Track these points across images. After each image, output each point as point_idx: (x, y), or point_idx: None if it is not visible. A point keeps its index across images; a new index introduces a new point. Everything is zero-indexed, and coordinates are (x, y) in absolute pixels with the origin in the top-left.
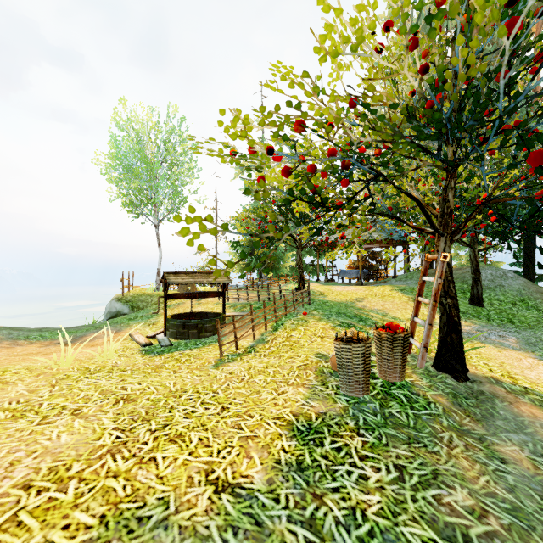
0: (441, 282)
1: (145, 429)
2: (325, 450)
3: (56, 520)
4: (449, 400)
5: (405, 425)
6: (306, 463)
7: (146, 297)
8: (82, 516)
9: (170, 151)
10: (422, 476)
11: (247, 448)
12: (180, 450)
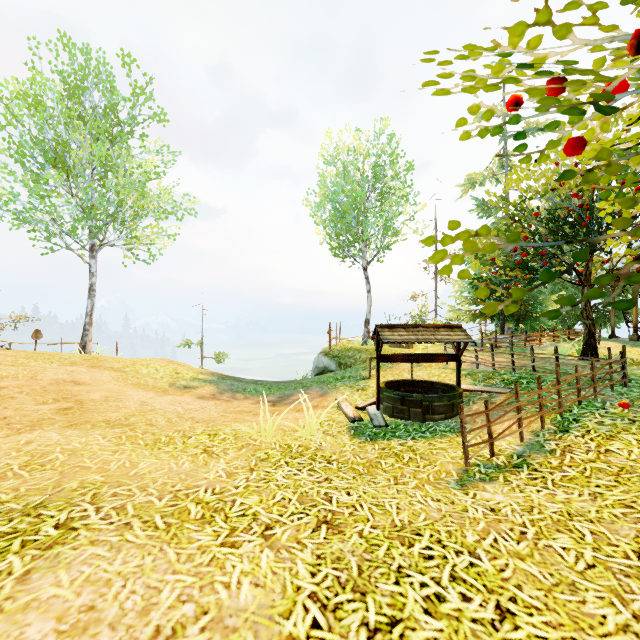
0: None
1: (358, 619)
2: None
3: None
4: None
5: None
6: None
7: (353, 352)
8: None
9: (379, 177)
10: None
11: None
12: None
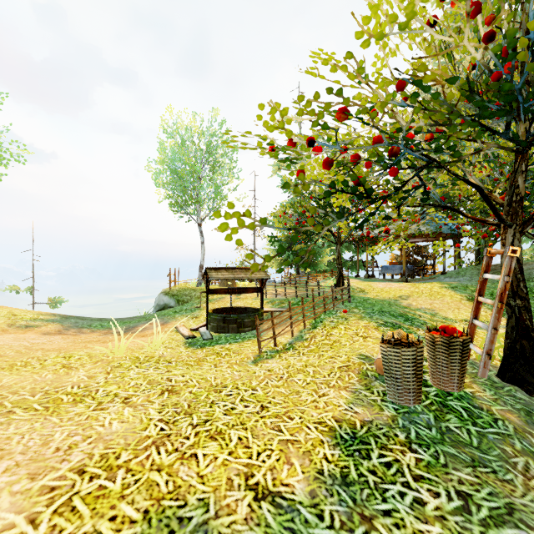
0: (509, 280)
1: (187, 423)
2: (372, 465)
3: (104, 510)
4: (521, 418)
5: (467, 444)
6: (352, 477)
7: (190, 291)
8: (128, 508)
9: (211, 153)
10: (492, 509)
11: (287, 453)
12: (220, 449)
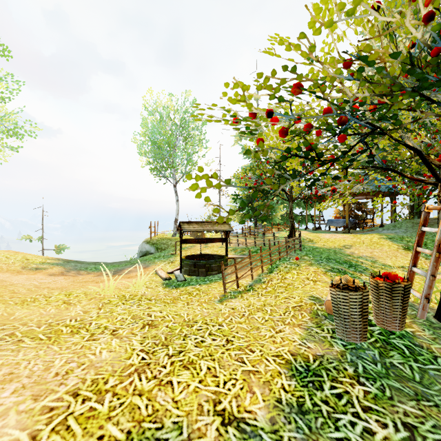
0: None
1: (164, 353)
2: (325, 395)
3: (94, 429)
4: None
5: (410, 378)
6: (307, 406)
7: (167, 240)
8: (113, 429)
9: (184, 126)
10: None
11: (249, 382)
12: (192, 377)
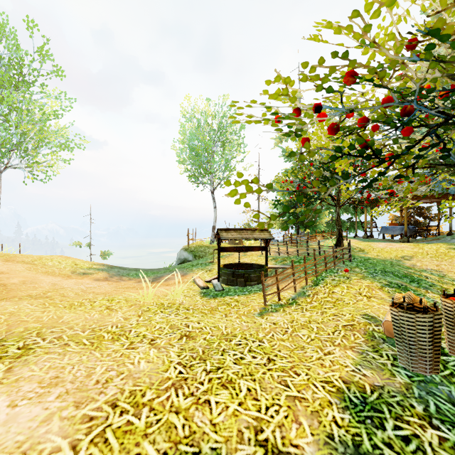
0: None
1: (201, 369)
2: (387, 436)
3: (130, 446)
4: None
5: None
6: (365, 448)
7: (204, 248)
8: (149, 448)
9: (222, 131)
10: None
11: (295, 410)
12: (230, 398)
